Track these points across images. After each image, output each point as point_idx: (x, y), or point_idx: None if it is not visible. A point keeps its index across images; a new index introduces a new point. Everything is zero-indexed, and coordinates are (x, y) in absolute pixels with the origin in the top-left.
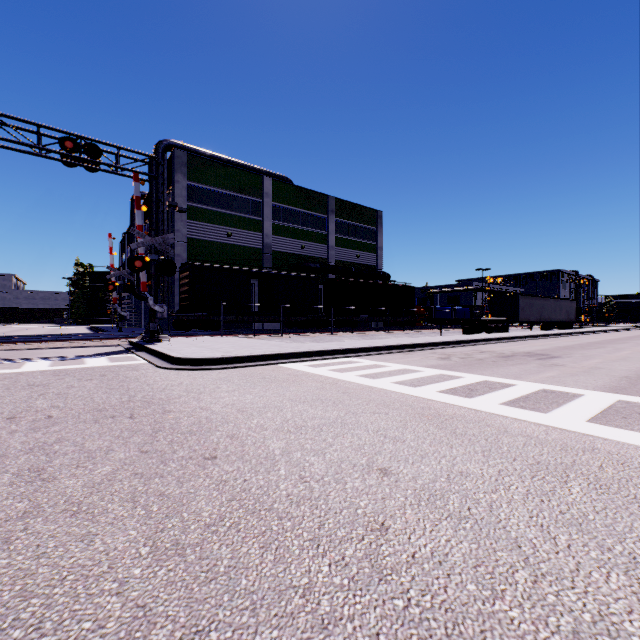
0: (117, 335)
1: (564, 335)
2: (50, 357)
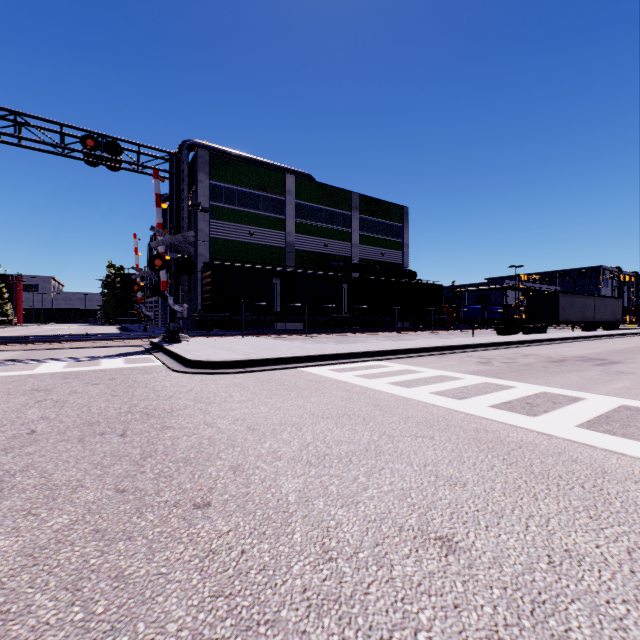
0: (140, 335)
1: (613, 336)
2: (69, 358)
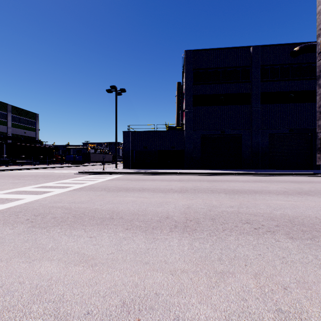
0: None
1: (100, 165)
2: None
